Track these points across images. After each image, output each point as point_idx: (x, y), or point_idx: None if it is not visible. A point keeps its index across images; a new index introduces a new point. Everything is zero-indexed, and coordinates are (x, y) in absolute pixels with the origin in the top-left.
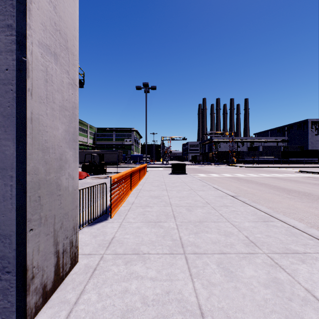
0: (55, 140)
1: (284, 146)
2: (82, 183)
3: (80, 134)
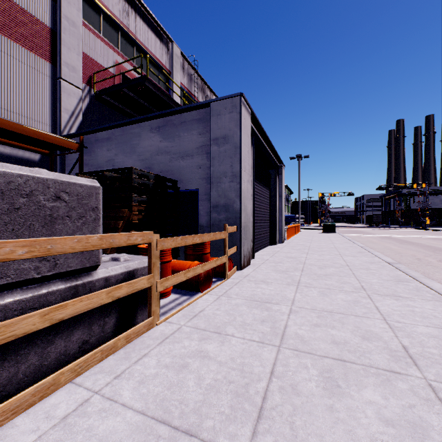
0: (283, 216)
1: None
2: None
3: None
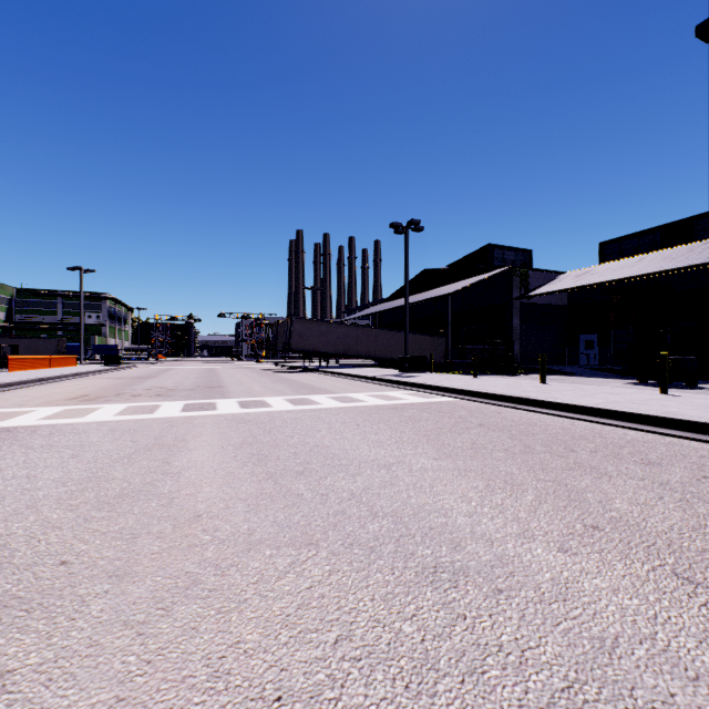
0: None
1: None
2: None
3: None
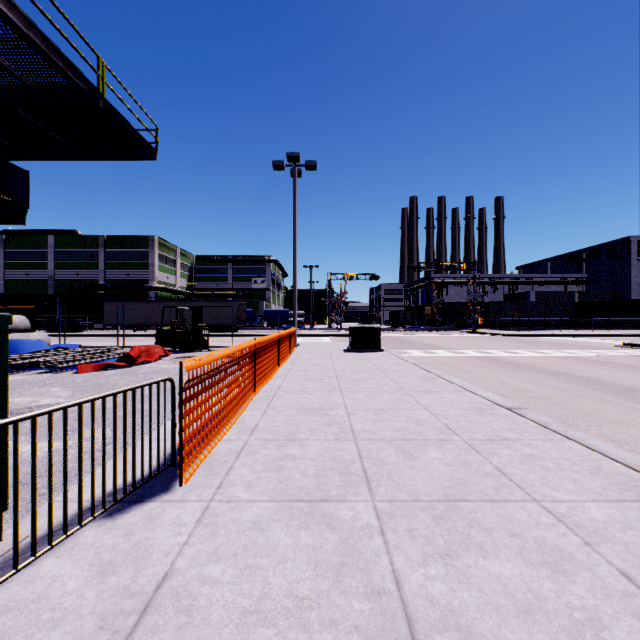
0: None
1: (580, 293)
2: (150, 371)
3: (162, 269)
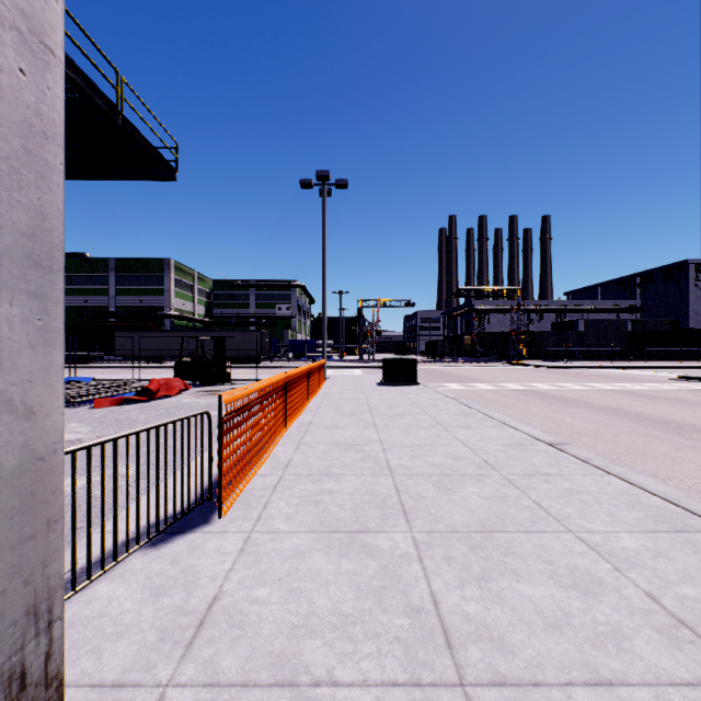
0: None
1: (634, 321)
2: (171, 405)
3: (178, 295)
